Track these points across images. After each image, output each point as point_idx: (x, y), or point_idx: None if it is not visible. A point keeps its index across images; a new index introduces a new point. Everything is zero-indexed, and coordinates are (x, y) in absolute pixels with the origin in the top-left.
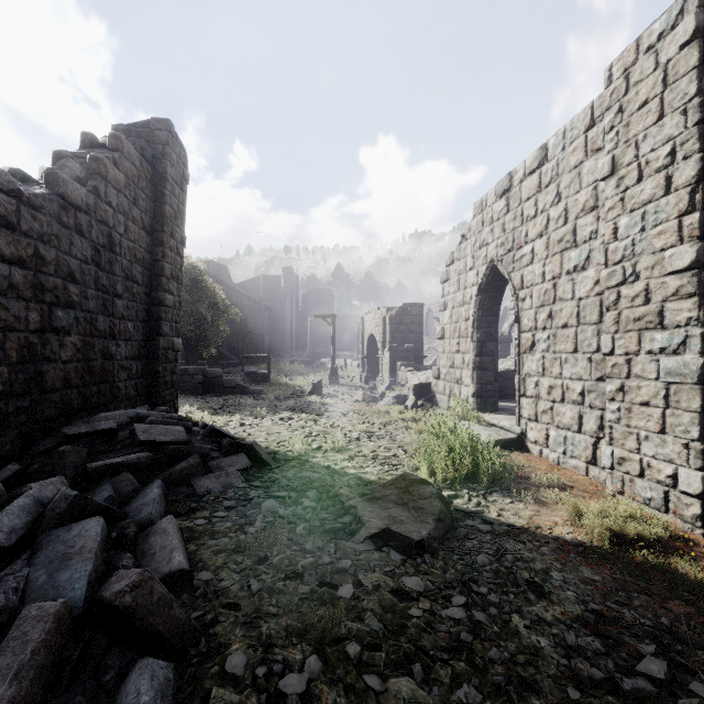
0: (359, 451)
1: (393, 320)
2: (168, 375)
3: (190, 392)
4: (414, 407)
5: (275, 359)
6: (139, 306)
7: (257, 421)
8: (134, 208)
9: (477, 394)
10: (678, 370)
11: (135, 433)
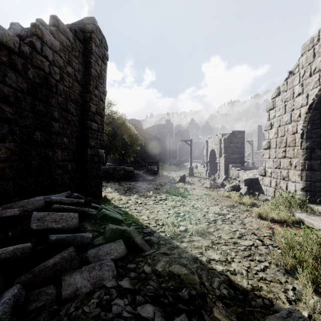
0: (218, 236)
1: (226, 141)
2: (95, 171)
3: (117, 179)
4: (246, 194)
5: (162, 163)
6: (73, 128)
7: (146, 200)
8: (69, 66)
9: (307, 189)
10: None
11: (30, 222)
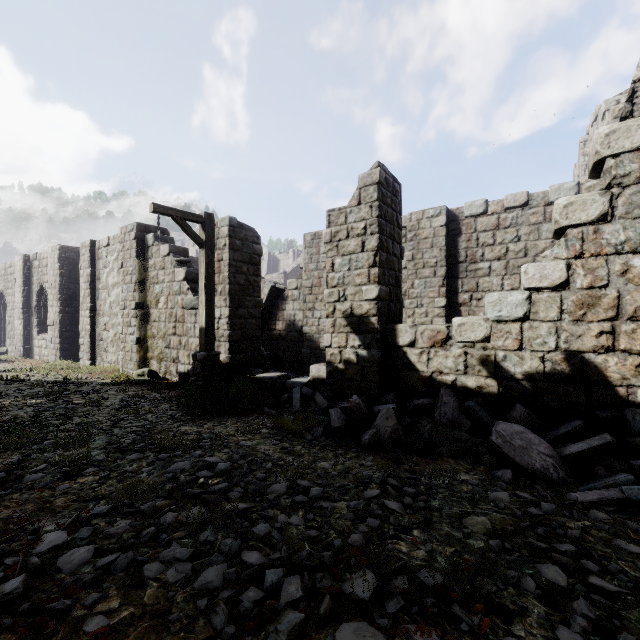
0: None
1: None
2: None
3: None
4: None
5: None
6: None
7: None
8: None
9: None
10: (21, 328)
11: None
